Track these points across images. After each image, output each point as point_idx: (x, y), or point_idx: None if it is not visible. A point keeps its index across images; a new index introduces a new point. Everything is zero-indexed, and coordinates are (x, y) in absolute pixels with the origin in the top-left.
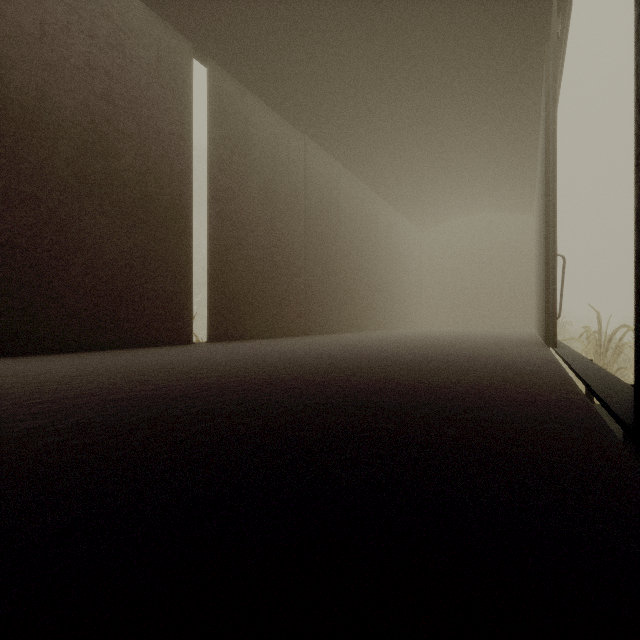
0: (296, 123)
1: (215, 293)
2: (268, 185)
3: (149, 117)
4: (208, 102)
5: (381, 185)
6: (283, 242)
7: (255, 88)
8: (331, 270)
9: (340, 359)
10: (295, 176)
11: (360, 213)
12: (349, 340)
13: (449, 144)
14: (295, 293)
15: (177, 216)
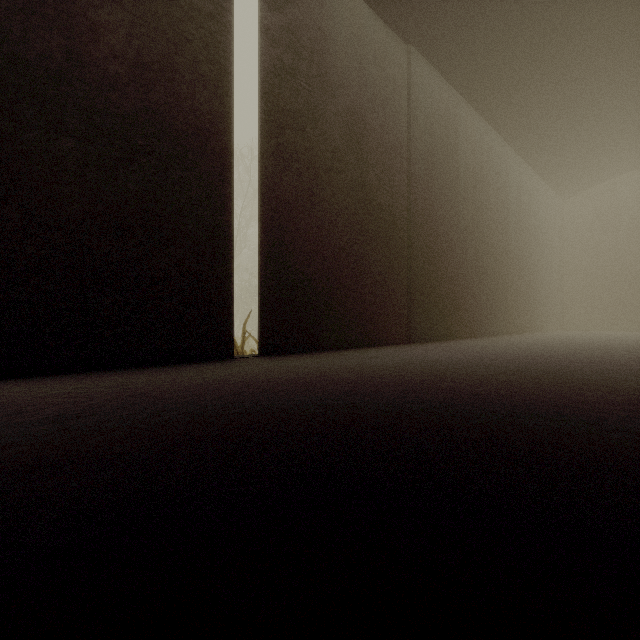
0: (396, 21)
1: (270, 277)
2: (354, 113)
3: None
4: None
5: (515, 126)
6: (377, 202)
7: None
8: (446, 247)
9: None
10: (394, 104)
11: (485, 167)
12: (504, 357)
13: None
14: (394, 280)
15: (205, 148)
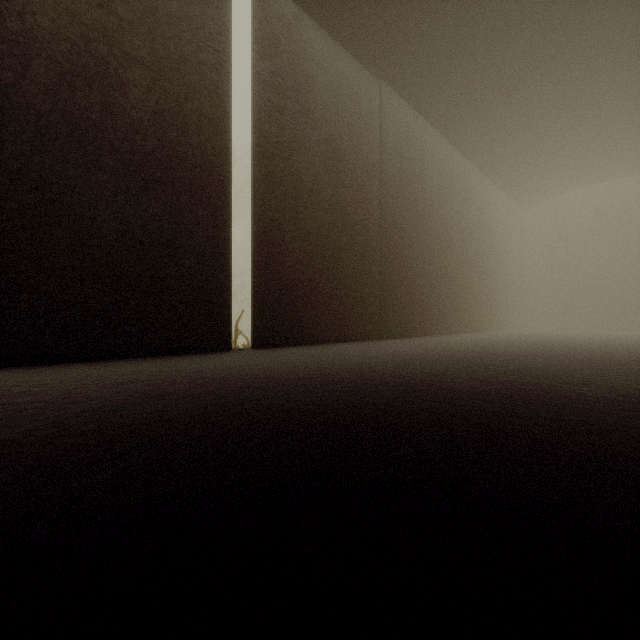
0: (369, 61)
1: (261, 282)
2: (332, 142)
3: (169, 38)
4: (252, 25)
5: (476, 147)
6: (352, 217)
7: (315, 10)
8: (413, 255)
9: (494, 408)
10: (367, 132)
11: (449, 184)
12: (450, 348)
13: (585, 71)
14: (367, 284)
15: (209, 176)
